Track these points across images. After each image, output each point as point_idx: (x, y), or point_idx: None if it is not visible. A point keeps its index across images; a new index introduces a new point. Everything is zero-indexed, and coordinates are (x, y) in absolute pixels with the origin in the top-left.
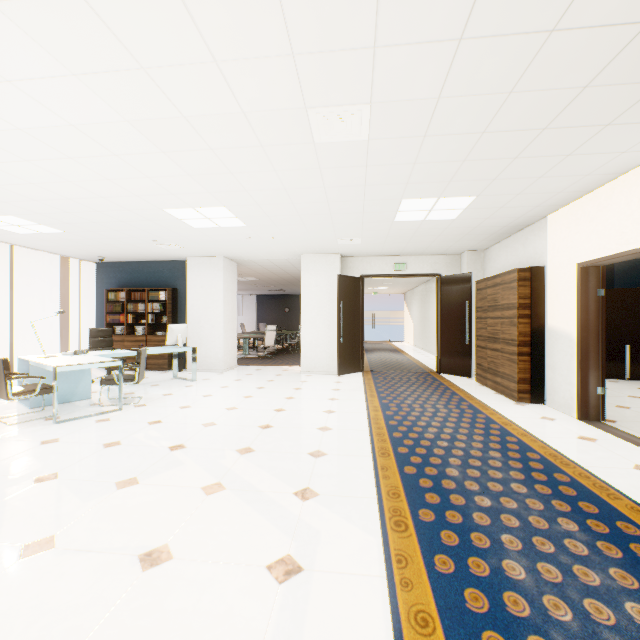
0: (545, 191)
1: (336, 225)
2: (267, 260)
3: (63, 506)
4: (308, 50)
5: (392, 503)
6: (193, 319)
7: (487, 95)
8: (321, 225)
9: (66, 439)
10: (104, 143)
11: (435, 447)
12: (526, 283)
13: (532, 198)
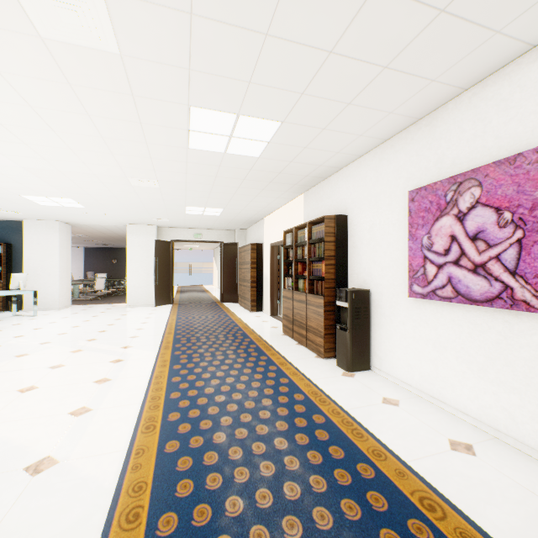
0: (254, 210)
1: (150, 212)
2: (99, 225)
3: None
4: (127, 167)
5: (166, 344)
6: (30, 269)
7: (205, 184)
8: (140, 211)
9: None
10: None
11: (196, 329)
12: (255, 251)
13: (250, 212)
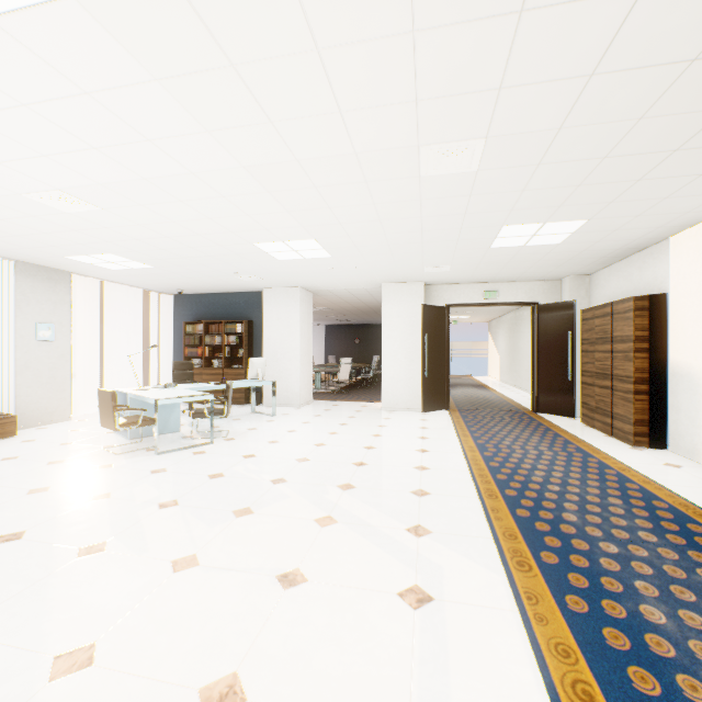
0: (670, 211)
1: (426, 253)
2: (344, 290)
3: (193, 530)
4: (432, 96)
5: (510, 544)
6: (269, 352)
7: (613, 122)
8: (410, 254)
9: (172, 469)
10: (216, 187)
11: (546, 491)
12: (644, 313)
13: (654, 219)
